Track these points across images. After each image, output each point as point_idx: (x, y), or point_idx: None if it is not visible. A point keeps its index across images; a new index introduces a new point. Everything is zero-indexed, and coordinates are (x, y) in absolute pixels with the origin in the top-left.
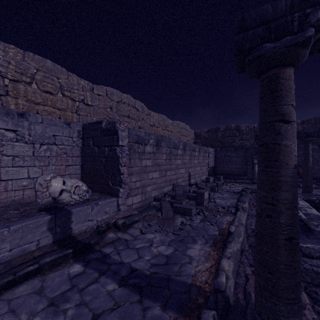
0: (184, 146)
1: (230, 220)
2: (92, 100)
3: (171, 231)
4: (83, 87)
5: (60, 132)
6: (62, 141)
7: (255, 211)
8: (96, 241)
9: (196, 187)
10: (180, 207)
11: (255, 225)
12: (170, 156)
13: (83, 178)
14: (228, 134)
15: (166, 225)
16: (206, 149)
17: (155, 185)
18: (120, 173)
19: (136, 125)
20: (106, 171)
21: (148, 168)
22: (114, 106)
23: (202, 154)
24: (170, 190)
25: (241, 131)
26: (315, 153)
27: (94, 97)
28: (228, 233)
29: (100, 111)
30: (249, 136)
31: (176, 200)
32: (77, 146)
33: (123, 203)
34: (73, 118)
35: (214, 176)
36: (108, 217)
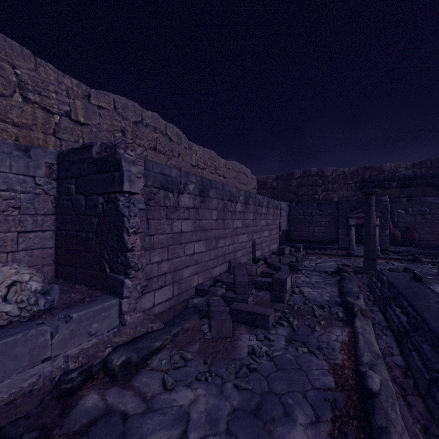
0: (246, 198)
1: (344, 340)
2: (86, 114)
3: (231, 379)
4: (68, 90)
5: (3, 165)
6: (9, 184)
7: (381, 314)
8: (40, 432)
9: (264, 263)
10: (245, 310)
11: (401, 355)
12: (224, 213)
13: (59, 255)
14: (307, 182)
15: (220, 358)
16: (277, 203)
17: (198, 266)
18: (125, 248)
19: (168, 163)
20: (100, 244)
21: (185, 235)
22: (129, 129)
23: (271, 211)
24: (224, 271)
25: (325, 178)
26: (436, 210)
27: (91, 111)
28: (365, 392)
29: (103, 136)
30: (337, 185)
31: (236, 294)
32: (47, 195)
33: (133, 308)
34: (48, 144)
35: (288, 244)
36: (97, 342)
